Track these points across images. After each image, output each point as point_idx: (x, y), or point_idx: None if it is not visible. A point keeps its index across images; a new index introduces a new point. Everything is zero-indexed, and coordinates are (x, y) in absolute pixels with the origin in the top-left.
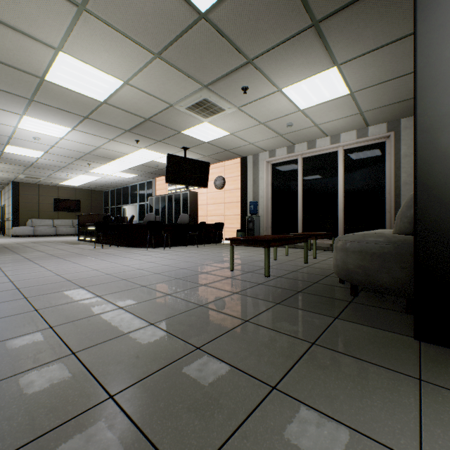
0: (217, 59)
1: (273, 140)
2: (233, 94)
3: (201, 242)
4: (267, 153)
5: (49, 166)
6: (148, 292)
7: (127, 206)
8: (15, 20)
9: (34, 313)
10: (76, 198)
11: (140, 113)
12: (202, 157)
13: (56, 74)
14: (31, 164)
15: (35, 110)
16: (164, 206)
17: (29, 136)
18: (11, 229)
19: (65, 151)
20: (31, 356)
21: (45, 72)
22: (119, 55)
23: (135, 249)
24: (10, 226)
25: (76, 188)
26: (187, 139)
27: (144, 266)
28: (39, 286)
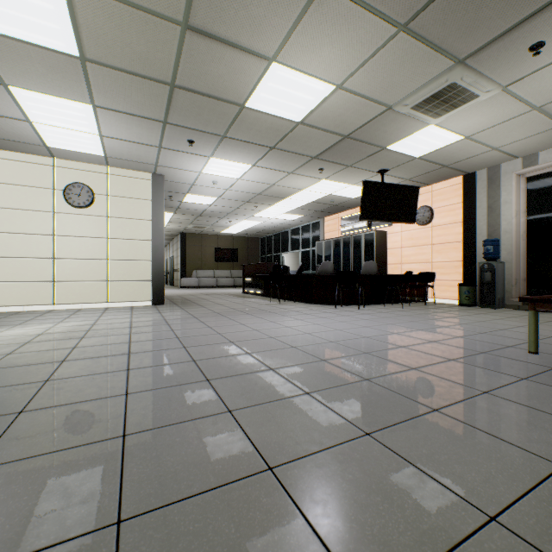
0: (508, 1)
1: (541, 136)
2: (506, 64)
3: (399, 299)
4: (518, 161)
5: (216, 213)
6: (438, 383)
7: (283, 254)
8: (238, 32)
9: (309, 398)
10: (233, 247)
11: (339, 129)
12: (400, 182)
13: (259, 96)
14: (201, 213)
15: (223, 149)
16: (337, 252)
17: (208, 180)
18: (179, 280)
19: (236, 194)
20: (411, 502)
21: (247, 96)
22: (345, 45)
23: (318, 306)
24: (178, 277)
25: (234, 236)
26: (389, 157)
27: (364, 332)
28: (268, 352)
